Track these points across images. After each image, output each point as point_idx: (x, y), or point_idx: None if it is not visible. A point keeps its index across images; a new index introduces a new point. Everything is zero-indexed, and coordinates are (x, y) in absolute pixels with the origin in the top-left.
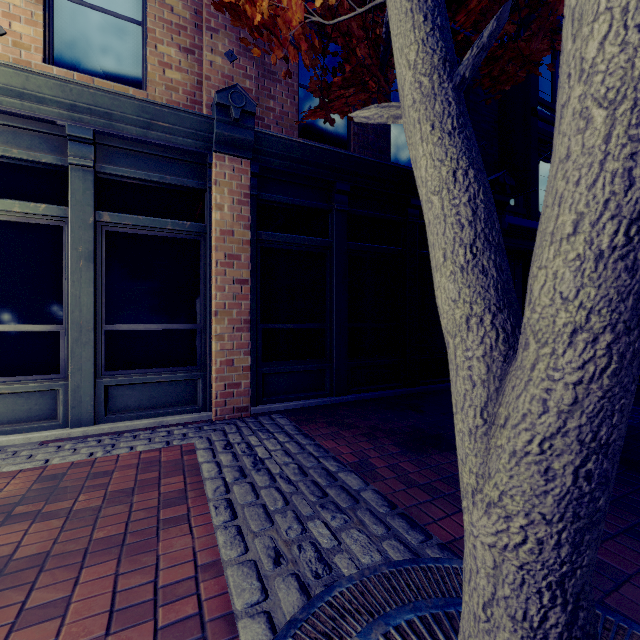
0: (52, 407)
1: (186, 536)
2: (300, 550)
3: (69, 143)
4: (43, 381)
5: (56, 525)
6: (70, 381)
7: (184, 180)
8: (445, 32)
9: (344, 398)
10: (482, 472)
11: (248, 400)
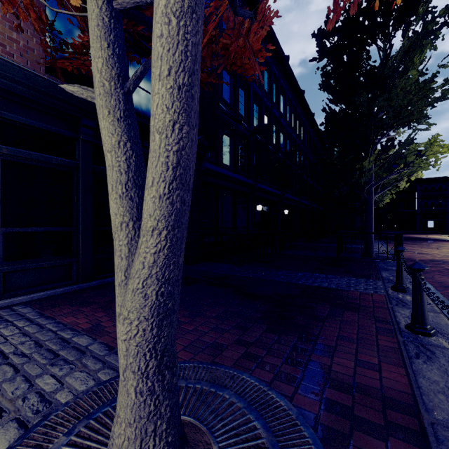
0: None
1: None
2: (24, 401)
3: None
4: None
5: None
6: None
7: None
8: (121, 59)
9: (90, 284)
10: (123, 304)
11: None
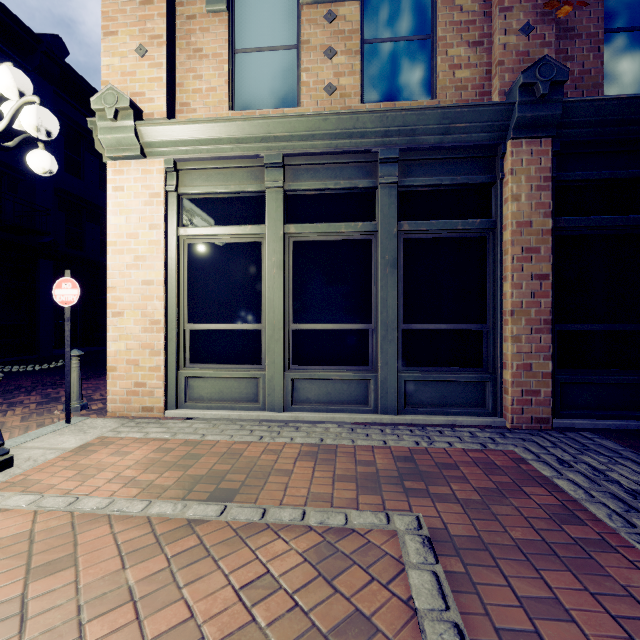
0: (365, 394)
1: (629, 569)
2: None
3: (379, 166)
4: (359, 371)
5: (453, 509)
6: (379, 373)
7: (473, 177)
8: None
9: None
10: None
11: (548, 411)
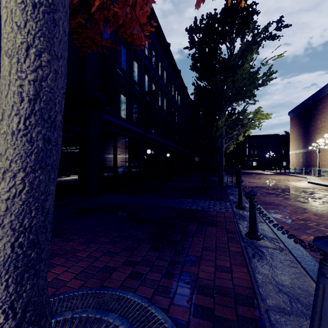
0: None
1: None
2: None
3: None
4: None
5: None
6: None
7: None
8: None
9: None
10: None
11: None
